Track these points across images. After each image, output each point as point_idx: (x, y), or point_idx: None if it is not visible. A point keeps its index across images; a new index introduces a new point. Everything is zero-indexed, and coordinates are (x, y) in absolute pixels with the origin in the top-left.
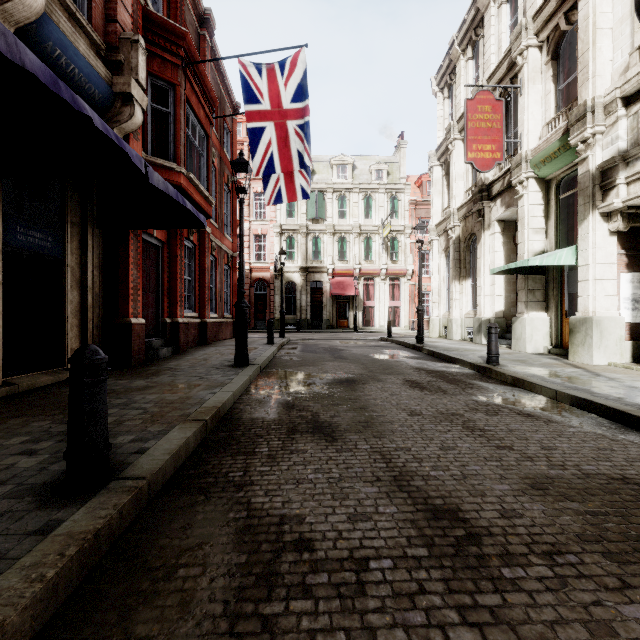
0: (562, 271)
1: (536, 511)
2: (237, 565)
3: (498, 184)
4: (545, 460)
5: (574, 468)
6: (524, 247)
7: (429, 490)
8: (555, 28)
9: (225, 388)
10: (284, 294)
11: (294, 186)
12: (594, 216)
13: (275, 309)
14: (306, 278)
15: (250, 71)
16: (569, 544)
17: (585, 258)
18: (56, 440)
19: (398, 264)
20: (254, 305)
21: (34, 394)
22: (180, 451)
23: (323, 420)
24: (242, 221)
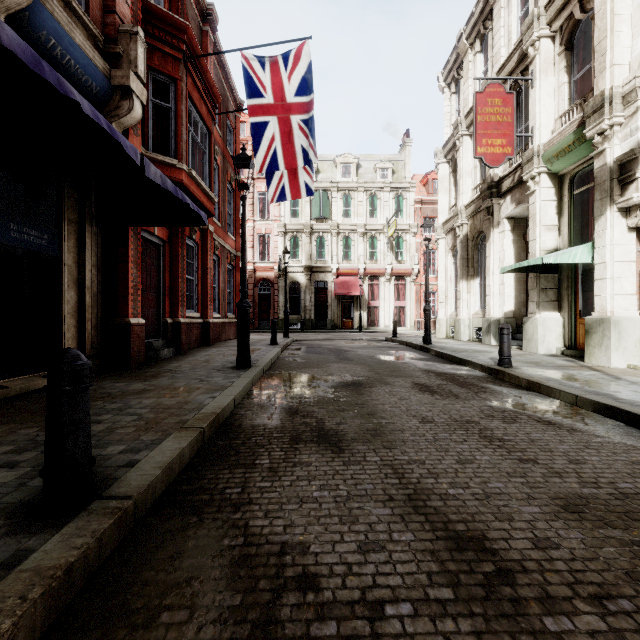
0: (576, 269)
1: (574, 540)
2: (230, 608)
3: (508, 180)
4: (575, 476)
5: (609, 486)
6: (536, 245)
7: (449, 512)
8: (569, 17)
9: (225, 392)
10: (288, 294)
11: (298, 183)
12: (612, 211)
13: (279, 309)
14: (310, 278)
15: (253, 65)
16: (619, 585)
17: (602, 255)
18: (41, 450)
19: (403, 263)
20: (258, 305)
21: (27, 398)
22: (173, 464)
23: (328, 428)
24: (244, 218)
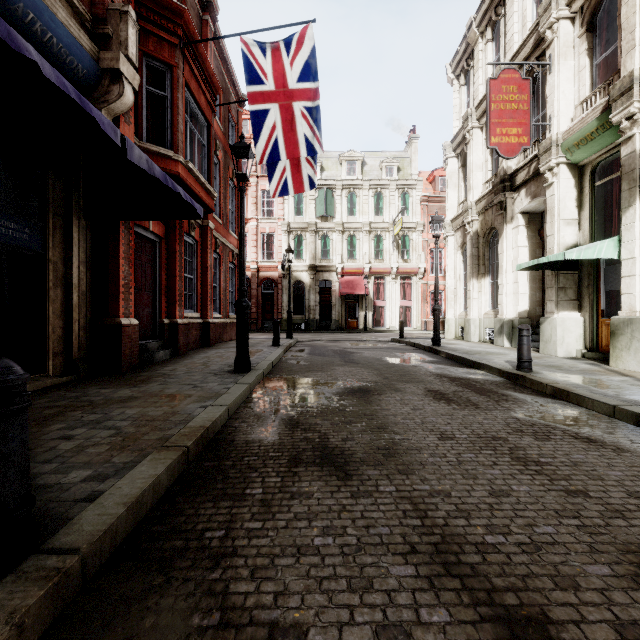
0: (598, 266)
1: None
2: None
3: (523, 173)
4: None
5: None
6: (554, 240)
7: (491, 574)
8: None
9: (219, 400)
10: (292, 294)
11: (301, 177)
12: None
13: (283, 309)
14: (314, 277)
15: (253, 50)
16: None
17: (630, 250)
18: None
19: (409, 262)
20: (262, 305)
21: None
22: (144, 497)
23: (333, 445)
24: (243, 211)
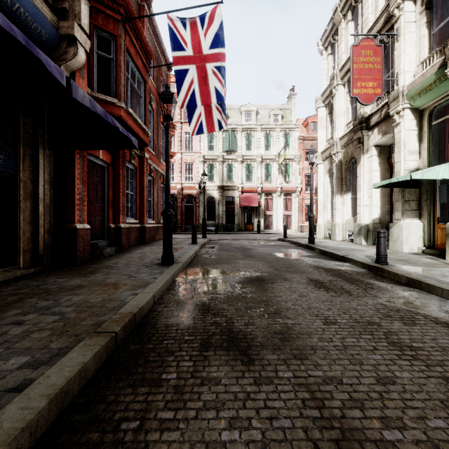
0: (434, 185)
1: None
2: None
3: (376, 116)
4: None
5: None
6: (401, 165)
7: None
8: None
9: (147, 289)
10: (206, 206)
11: (212, 120)
12: None
13: (200, 217)
14: (222, 194)
15: (176, 24)
16: None
17: None
18: None
19: (290, 183)
20: (184, 214)
21: None
22: (69, 385)
23: (237, 329)
24: (168, 143)
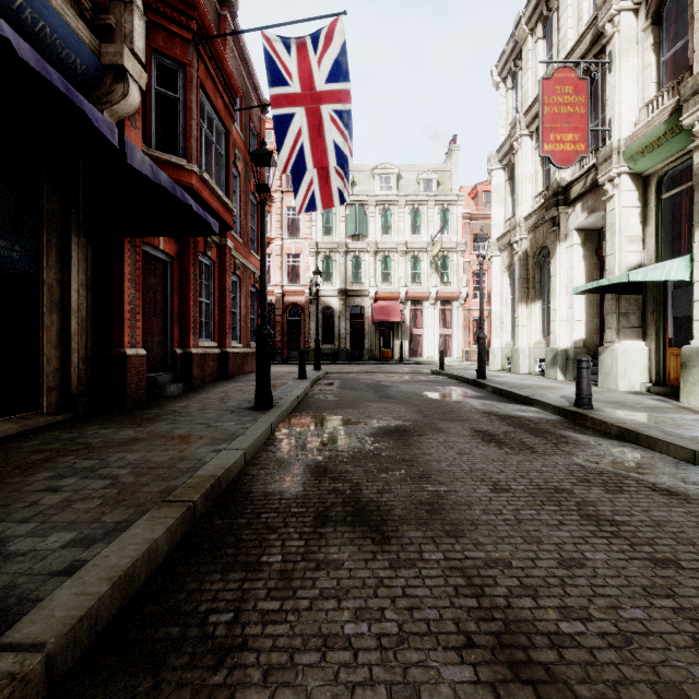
0: (665, 289)
1: None
2: None
3: (578, 185)
4: None
5: None
6: (615, 260)
7: (572, 679)
8: None
9: (235, 443)
10: (320, 321)
11: (330, 190)
12: None
13: (310, 337)
14: (345, 303)
15: (276, 46)
16: None
17: None
18: None
19: (450, 286)
20: (287, 333)
21: None
22: (135, 568)
23: (367, 498)
24: (264, 227)
